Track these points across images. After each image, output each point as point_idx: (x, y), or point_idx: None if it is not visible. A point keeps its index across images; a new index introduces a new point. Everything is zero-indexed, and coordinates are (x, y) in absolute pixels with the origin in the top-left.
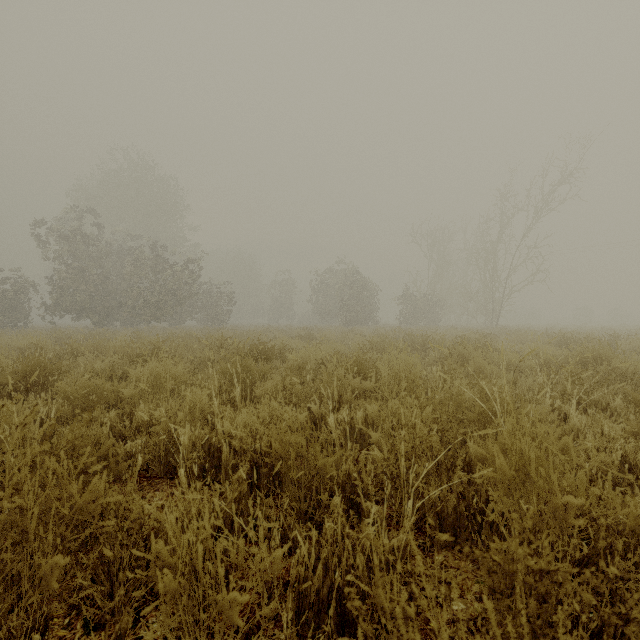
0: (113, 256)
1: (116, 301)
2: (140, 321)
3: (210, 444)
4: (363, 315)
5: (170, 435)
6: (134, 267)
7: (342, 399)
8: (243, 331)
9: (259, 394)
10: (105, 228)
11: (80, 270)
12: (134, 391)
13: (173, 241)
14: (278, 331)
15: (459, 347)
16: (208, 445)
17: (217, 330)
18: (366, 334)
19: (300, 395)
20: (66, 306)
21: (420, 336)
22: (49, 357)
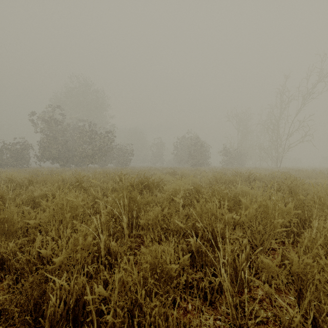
0: (71, 130)
1: (72, 154)
2: (84, 164)
3: (84, 302)
4: (202, 161)
5: (40, 289)
6: (80, 136)
7: (215, 231)
8: (136, 170)
9: (143, 223)
10: (68, 117)
11: (54, 138)
12: (40, 220)
13: (102, 123)
14: (156, 170)
15: (287, 182)
16: (82, 302)
17: (122, 169)
18: (206, 171)
19: (176, 224)
20: (47, 156)
21: (245, 173)
22: (13, 186)
